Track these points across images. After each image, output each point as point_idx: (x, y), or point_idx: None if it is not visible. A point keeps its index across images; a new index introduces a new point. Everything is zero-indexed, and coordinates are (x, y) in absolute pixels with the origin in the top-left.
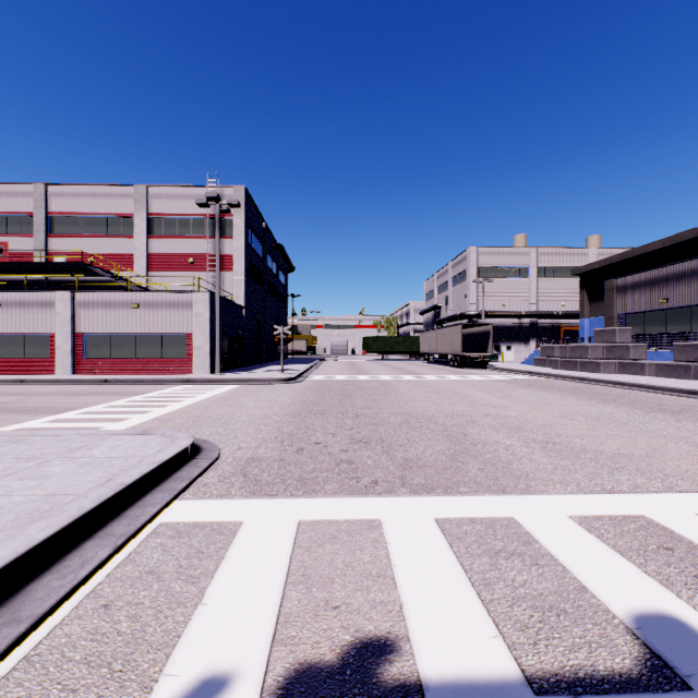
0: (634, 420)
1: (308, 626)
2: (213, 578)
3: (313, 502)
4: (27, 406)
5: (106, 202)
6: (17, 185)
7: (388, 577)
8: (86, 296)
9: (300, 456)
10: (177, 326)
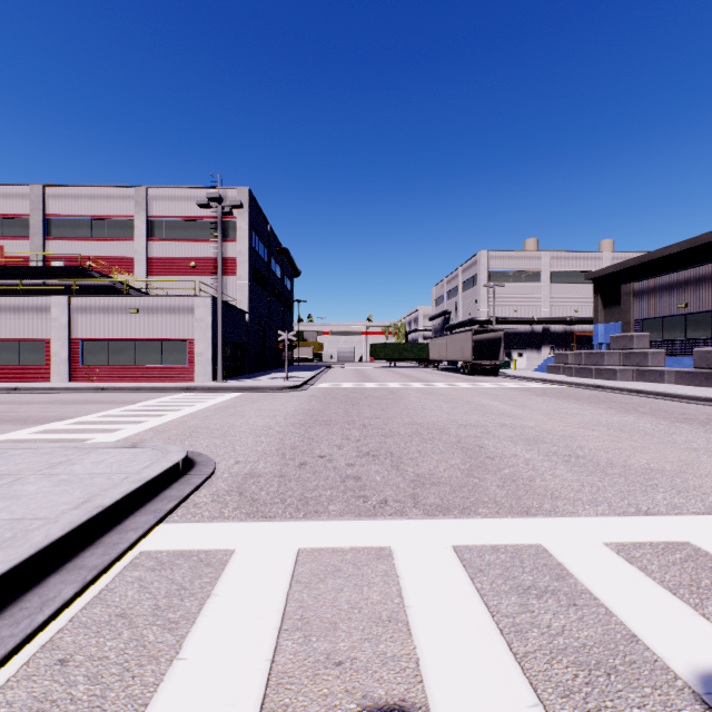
0: (659, 431)
1: (304, 690)
2: (194, 623)
3: (315, 525)
4: (16, 415)
5: (105, 204)
6: (14, 187)
7: (401, 622)
8: (83, 300)
9: (302, 471)
10: (177, 332)
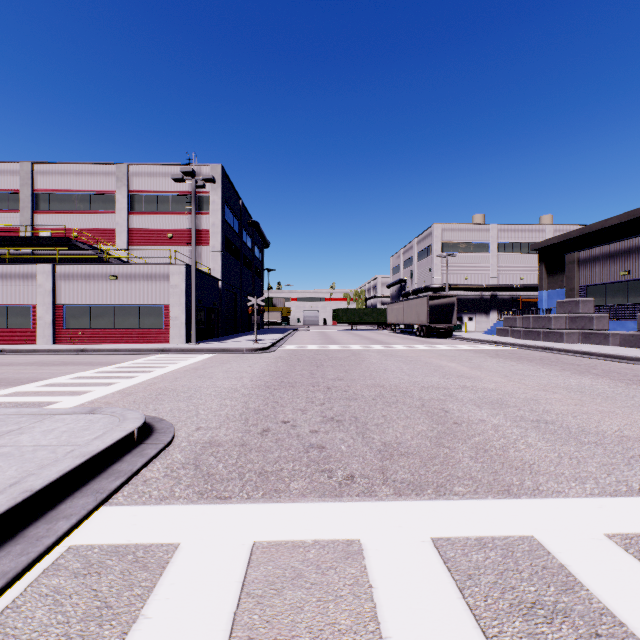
0: (619, 393)
1: None
2: None
3: (274, 509)
4: None
5: (89, 180)
6: (5, 164)
7: None
8: (66, 268)
9: (264, 439)
10: (154, 297)
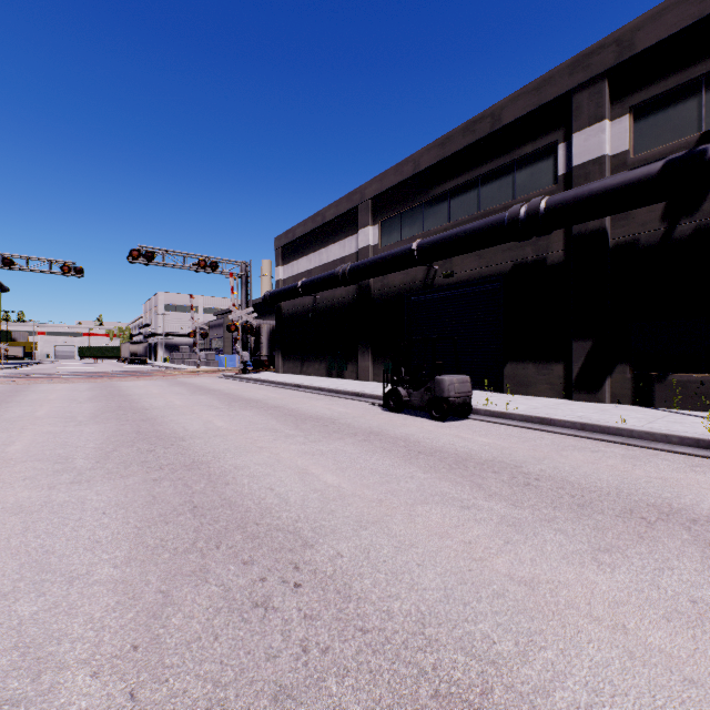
0: None
1: None
2: None
3: None
4: None
5: None
6: None
7: None
8: None
9: None
10: None
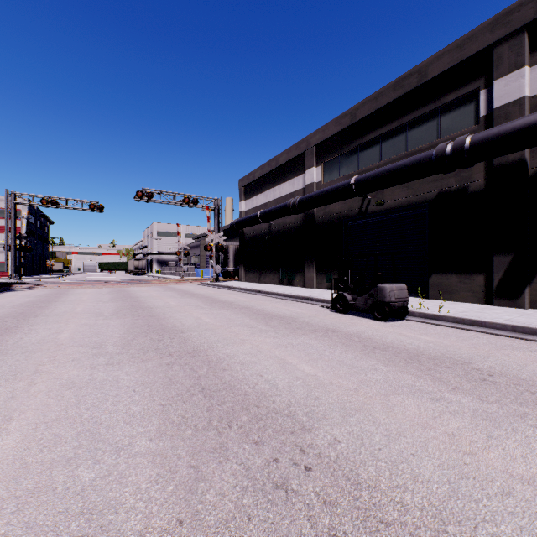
0: None
1: None
2: None
3: None
4: None
5: None
6: None
7: None
8: None
9: None
10: (1, 260)
